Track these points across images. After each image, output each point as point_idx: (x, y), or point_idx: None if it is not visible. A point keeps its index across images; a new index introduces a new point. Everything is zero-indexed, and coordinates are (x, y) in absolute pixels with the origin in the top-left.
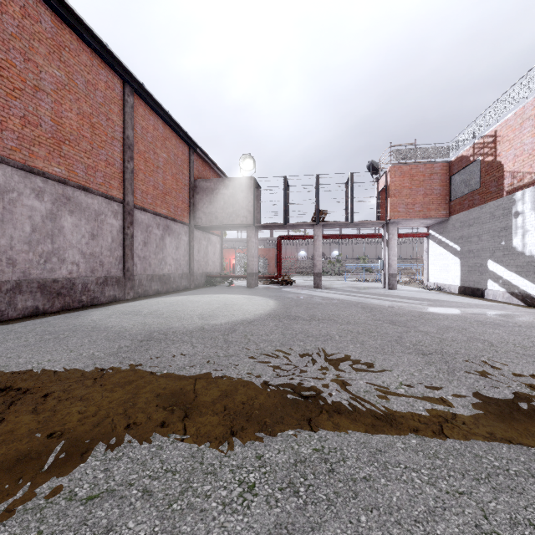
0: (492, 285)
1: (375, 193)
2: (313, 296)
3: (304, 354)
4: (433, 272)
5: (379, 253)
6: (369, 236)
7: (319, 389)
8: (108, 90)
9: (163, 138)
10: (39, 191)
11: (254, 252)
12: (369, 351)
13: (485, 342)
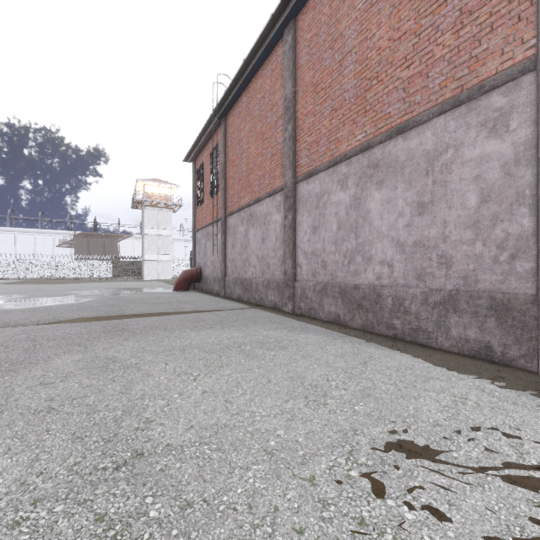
0: None
1: None
2: None
3: None
4: None
5: None
6: None
7: None
8: None
9: None
10: (344, 178)
11: None
12: None
13: None
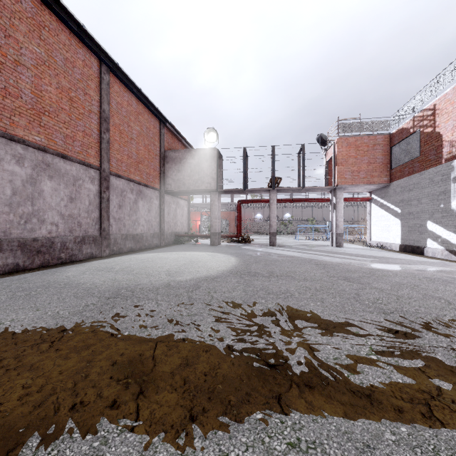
0: (431, 243)
1: (324, 162)
2: (269, 253)
3: (267, 313)
4: (375, 232)
5: (325, 216)
6: (319, 200)
7: (286, 356)
8: (85, 68)
9: (136, 113)
10: (20, 157)
11: (217, 214)
12: (330, 310)
13: (441, 299)
